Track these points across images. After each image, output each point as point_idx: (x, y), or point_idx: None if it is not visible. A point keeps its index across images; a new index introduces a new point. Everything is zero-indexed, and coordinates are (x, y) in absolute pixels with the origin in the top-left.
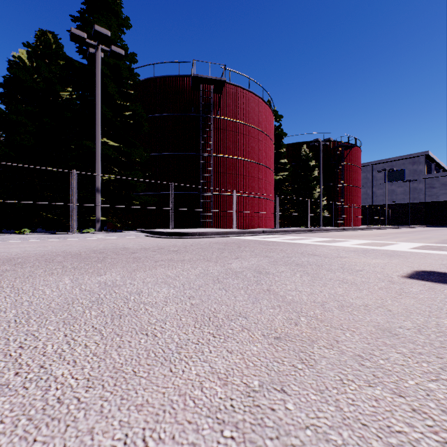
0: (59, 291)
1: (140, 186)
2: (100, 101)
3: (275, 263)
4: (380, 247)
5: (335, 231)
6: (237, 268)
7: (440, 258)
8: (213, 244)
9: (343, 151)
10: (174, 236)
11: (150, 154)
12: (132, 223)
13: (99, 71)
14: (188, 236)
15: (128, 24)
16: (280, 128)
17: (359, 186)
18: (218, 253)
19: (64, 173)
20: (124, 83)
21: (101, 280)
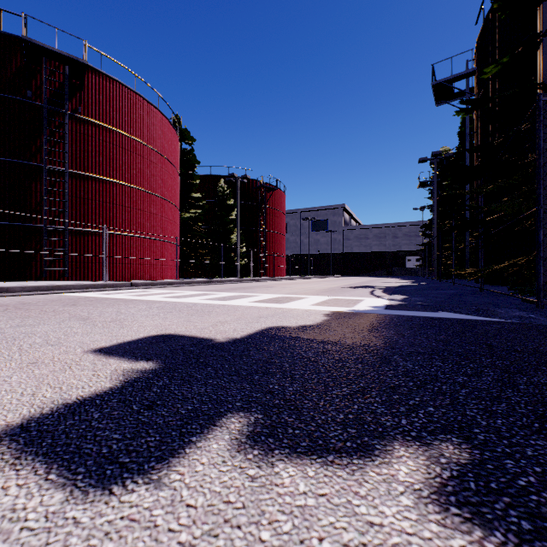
0: None
1: None
2: None
3: None
4: (223, 301)
5: (241, 282)
6: None
7: (244, 312)
8: None
9: (265, 193)
10: None
11: None
12: None
13: None
14: None
15: None
16: (193, 154)
17: (283, 233)
18: None
19: None
20: None
21: None
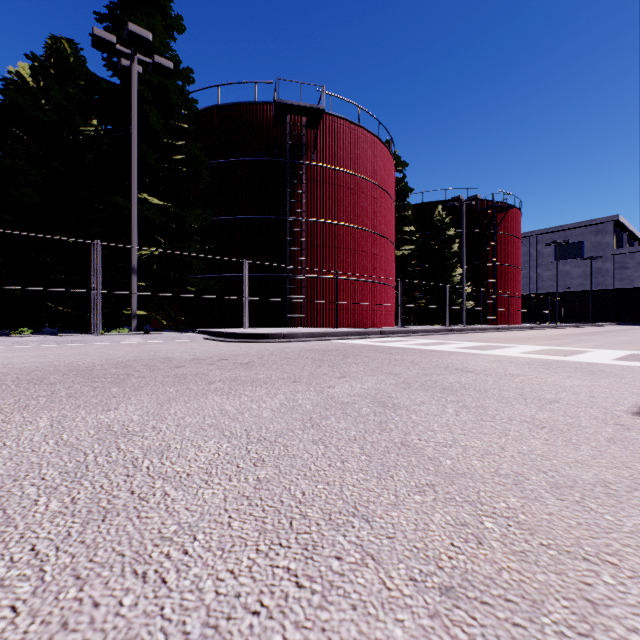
0: (14, 446)
1: (197, 264)
2: (139, 139)
3: (407, 386)
4: (566, 357)
5: (486, 331)
6: (343, 396)
7: None
8: (305, 352)
9: (495, 215)
10: (247, 339)
11: (213, 217)
12: (187, 320)
13: (136, 93)
14: (268, 339)
15: (180, 26)
16: (403, 182)
17: (518, 266)
18: (313, 368)
19: (84, 245)
20: (174, 112)
21: (104, 421)
